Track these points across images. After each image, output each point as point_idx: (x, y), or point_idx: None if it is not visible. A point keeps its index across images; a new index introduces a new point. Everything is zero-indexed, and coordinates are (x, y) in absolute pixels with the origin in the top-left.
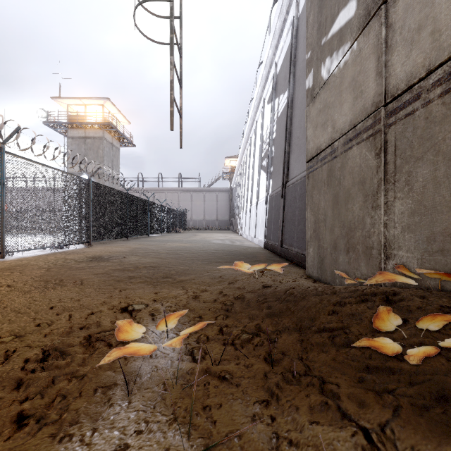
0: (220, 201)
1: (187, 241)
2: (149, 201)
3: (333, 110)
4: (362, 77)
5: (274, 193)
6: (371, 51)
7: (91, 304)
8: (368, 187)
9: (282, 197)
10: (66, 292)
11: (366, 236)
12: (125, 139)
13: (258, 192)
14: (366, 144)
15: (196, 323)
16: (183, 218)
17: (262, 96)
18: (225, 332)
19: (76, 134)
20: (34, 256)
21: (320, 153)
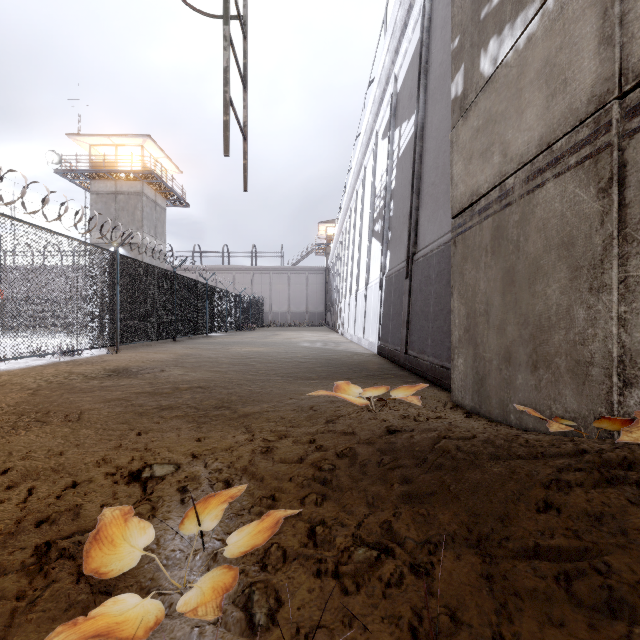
0: (312, 286)
1: (262, 343)
2: (207, 284)
3: (504, 126)
4: (567, 56)
5: (393, 271)
6: (588, 2)
7: (79, 463)
8: (580, 253)
9: (407, 277)
10: (45, 436)
11: (577, 341)
12: (175, 196)
13: (368, 271)
14: (577, 175)
15: (263, 512)
16: (258, 310)
17: (374, 128)
18: (321, 540)
19: (103, 187)
20: (23, 368)
21: (477, 201)
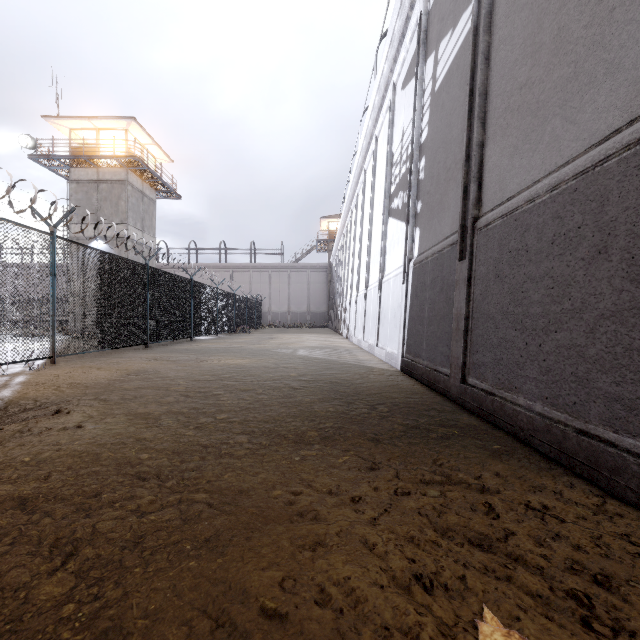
0: (314, 284)
1: (251, 351)
2: (192, 280)
3: None
4: None
5: (429, 254)
6: None
7: None
8: None
9: (462, 258)
10: None
11: None
12: (164, 186)
13: (383, 261)
14: None
15: None
16: (256, 310)
17: (390, 80)
18: None
19: (83, 175)
20: None
21: None
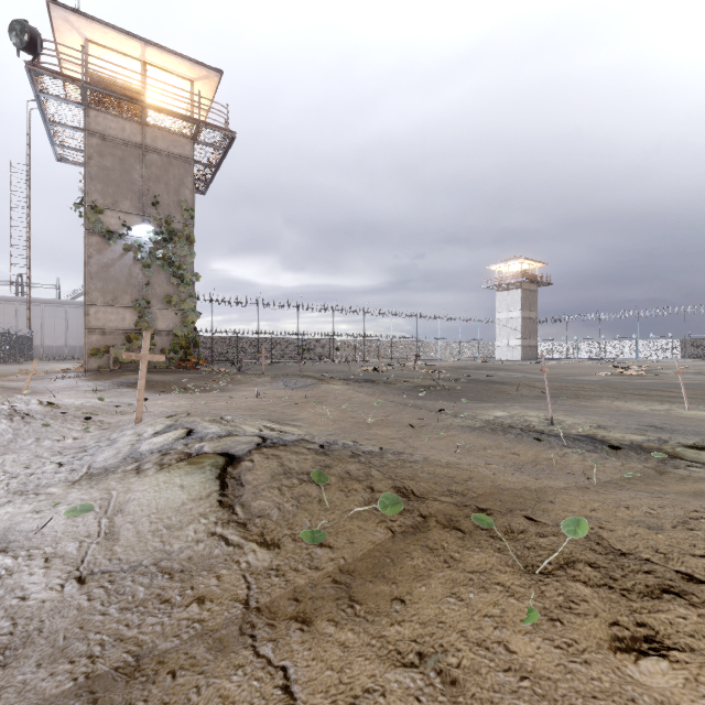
0: None
1: None
2: None
3: None
4: None
5: None
6: None
7: None
8: None
9: None
10: None
11: None
12: None
13: None
14: None
15: None
16: (27, 344)
17: None
18: None
19: None
20: None
21: None
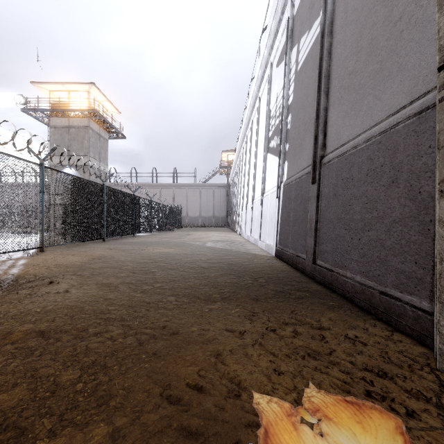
0: (217, 197)
1: (174, 243)
2: (134, 195)
3: None
4: None
5: (293, 179)
6: None
7: None
8: None
9: (313, 182)
10: None
11: None
12: (114, 130)
13: (263, 182)
14: None
15: None
16: (177, 215)
17: (268, 61)
18: None
19: (59, 123)
20: None
21: None
